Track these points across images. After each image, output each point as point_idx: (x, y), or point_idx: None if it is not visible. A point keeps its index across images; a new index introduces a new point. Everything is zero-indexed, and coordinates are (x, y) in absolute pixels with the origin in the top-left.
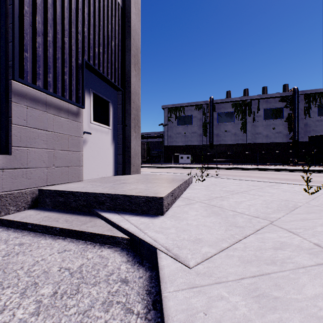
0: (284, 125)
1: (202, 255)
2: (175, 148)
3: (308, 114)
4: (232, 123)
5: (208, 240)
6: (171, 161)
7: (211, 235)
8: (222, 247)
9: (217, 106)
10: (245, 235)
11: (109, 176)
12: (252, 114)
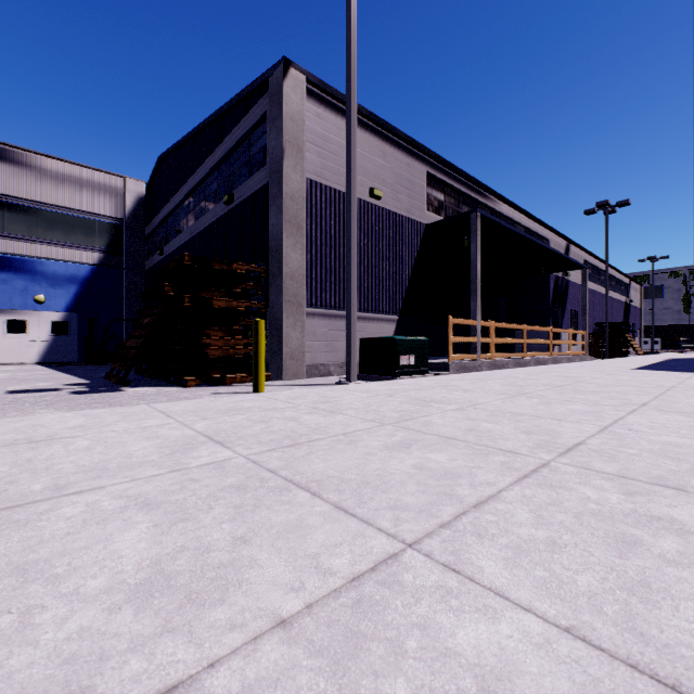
0: None
1: None
2: None
3: None
4: None
5: None
6: None
7: None
8: None
9: None
10: None
11: None
12: None
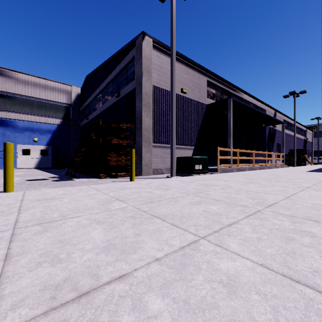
0: None
1: None
2: None
3: None
4: None
5: None
6: None
7: None
8: None
9: None
10: None
11: None
12: None
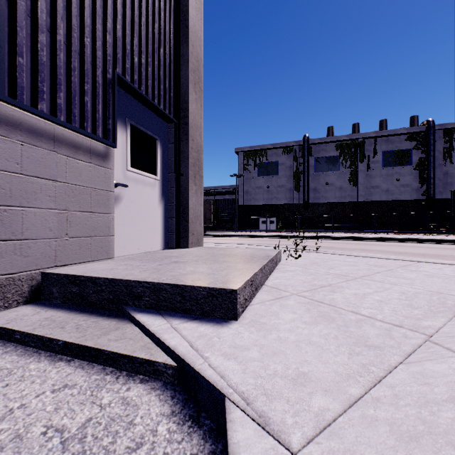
0: (414, 175)
1: (314, 417)
2: (254, 208)
3: (449, 158)
4: (337, 172)
5: (321, 379)
6: (248, 227)
7: (324, 365)
8: (351, 396)
9: (314, 148)
10: (389, 368)
11: (155, 251)
12: (365, 159)
